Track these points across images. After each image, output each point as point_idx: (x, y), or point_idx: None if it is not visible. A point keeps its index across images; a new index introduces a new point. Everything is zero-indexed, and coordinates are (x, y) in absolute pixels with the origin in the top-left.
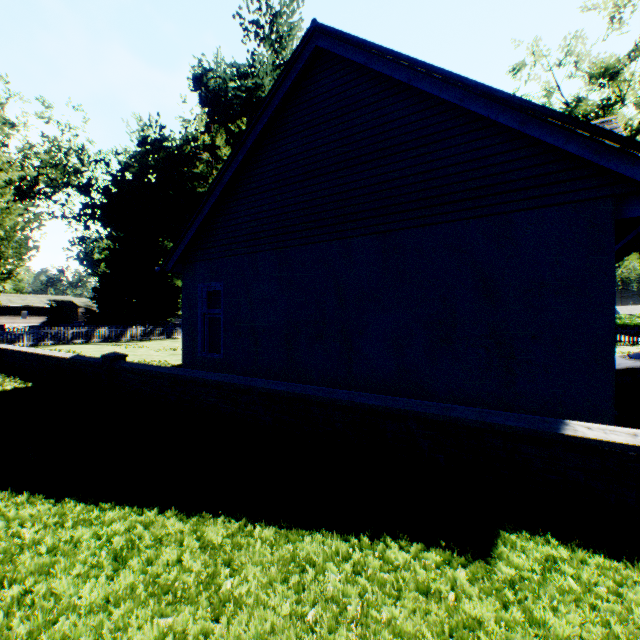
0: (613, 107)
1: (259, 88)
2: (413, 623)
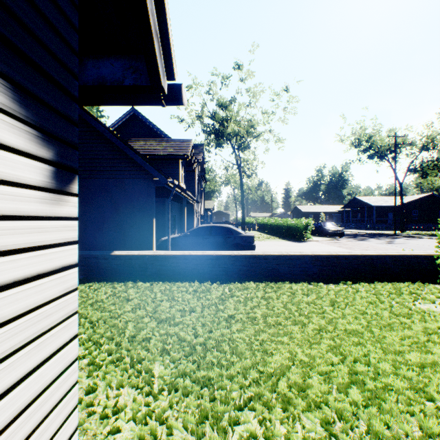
0: (229, 121)
1: None
2: None
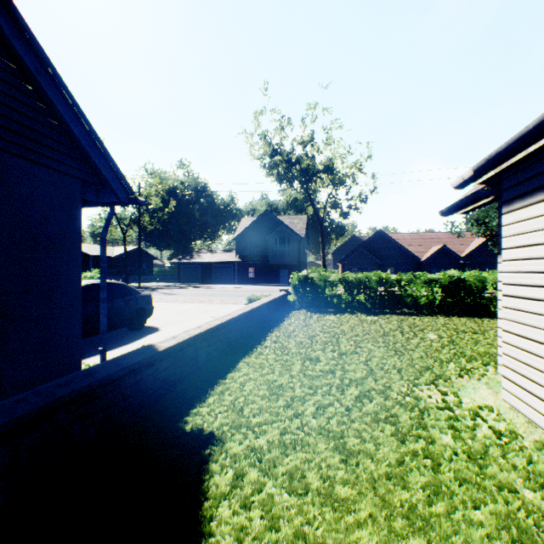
0: None
1: None
2: (286, 463)
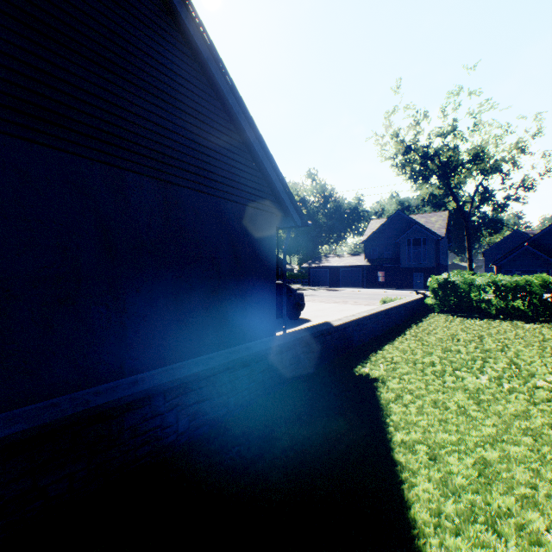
0: None
1: None
2: (430, 396)
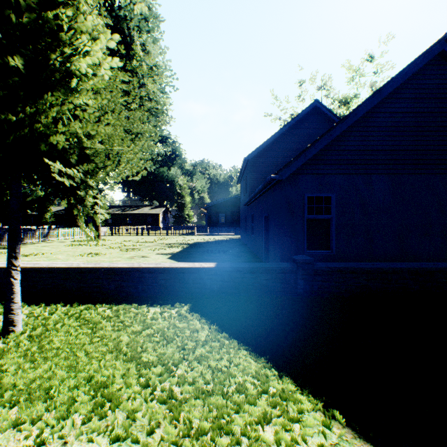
0: None
1: (127, 20)
2: None
